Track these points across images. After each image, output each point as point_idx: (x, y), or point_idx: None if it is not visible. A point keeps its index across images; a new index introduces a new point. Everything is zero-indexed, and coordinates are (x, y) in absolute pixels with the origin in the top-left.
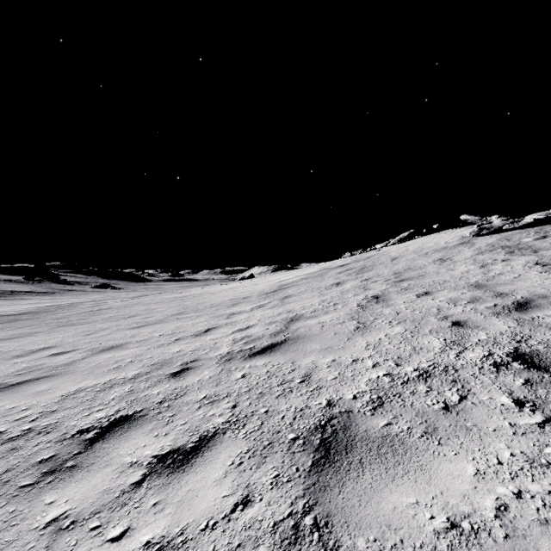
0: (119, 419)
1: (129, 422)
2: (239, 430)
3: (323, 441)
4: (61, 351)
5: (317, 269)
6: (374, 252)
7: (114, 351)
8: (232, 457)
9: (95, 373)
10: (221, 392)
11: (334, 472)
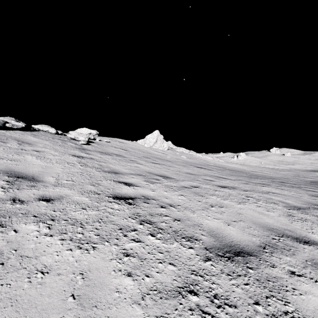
0: None
1: None
2: None
3: None
4: None
5: None
6: None
7: None
8: None
9: None
10: None
11: None
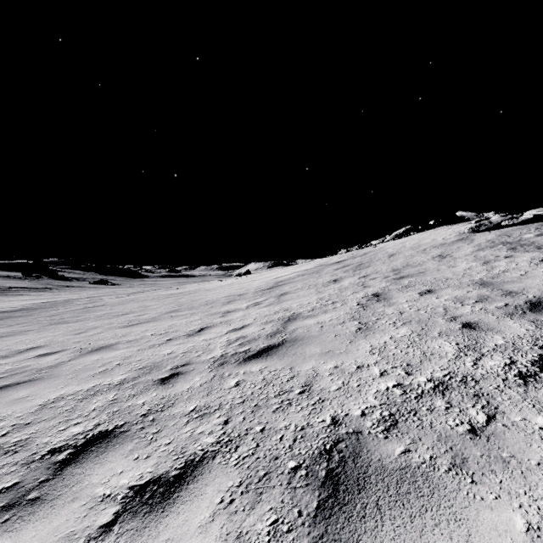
0: (97, 436)
1: (108, 439)
2: (231, 454)
3: (329, 472)
4: (48, 352)
5: (313, 265)
6: (371, 248)
7: (103, 352)
8: (221, 492)
9: (80, 377)
10: (212, 403)
11: (345, 519)
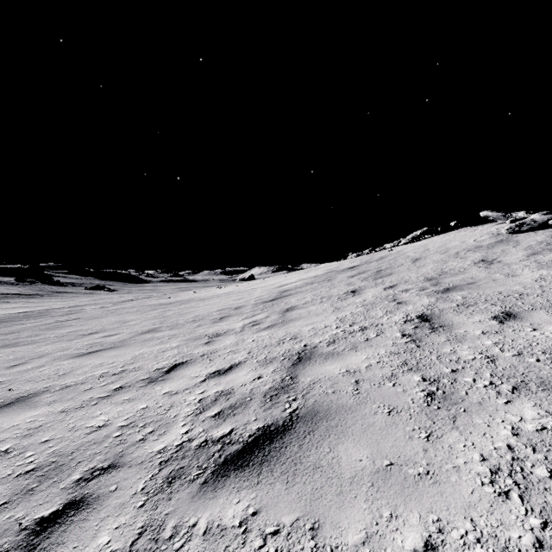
0: None
1: None
2: None
3: None
4: None
5: (322, 271)
6: (386, 252)
7: (10, 413)
8: None
9: None
10: None
11: None
